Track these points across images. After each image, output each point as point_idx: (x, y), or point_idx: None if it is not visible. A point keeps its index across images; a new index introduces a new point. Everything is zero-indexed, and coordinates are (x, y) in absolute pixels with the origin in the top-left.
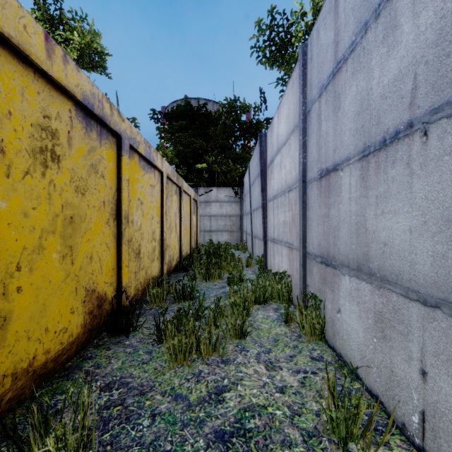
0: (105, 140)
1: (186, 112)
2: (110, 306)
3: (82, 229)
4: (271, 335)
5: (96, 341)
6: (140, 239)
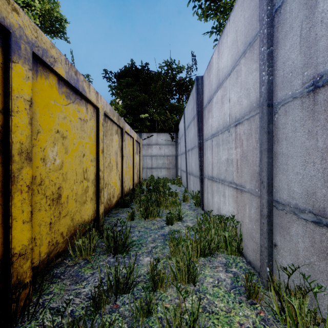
0: None
1: (131, 72)
2: None
3: None
4: None
5: None
6: (61, 181)
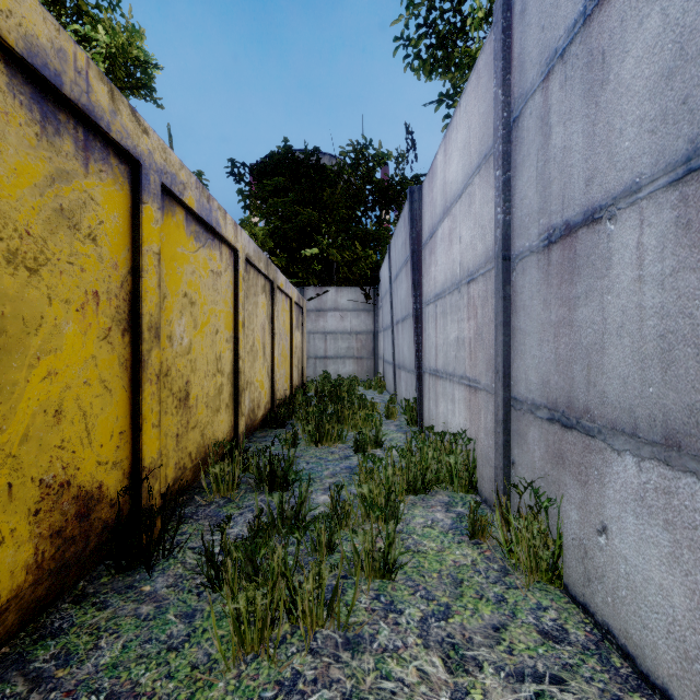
0: (100, 164)
1: (285, 164)
2: (113, 510)
3: (31, 349)
4: (446, 569)
5: (82, 584)
6: (190, 372)
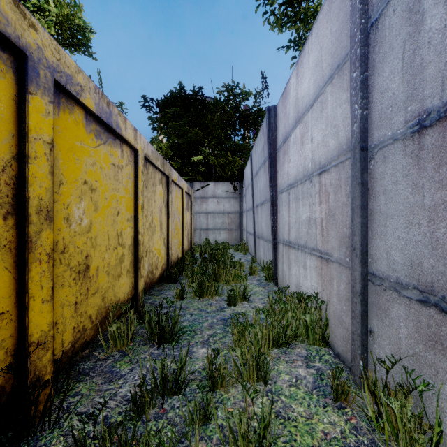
0: None
1: (180, 99)
2: None
3: None
4: (318, 445)
5: None
6: (90, 247)
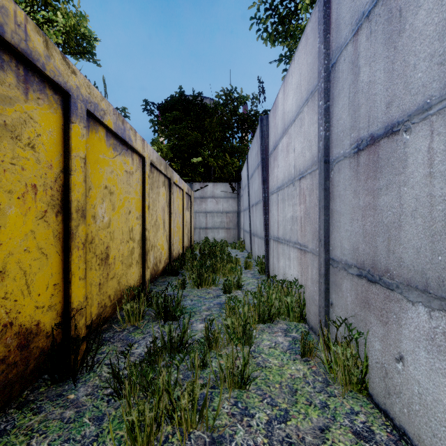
0: (37, 94)
1: (180, 103)
2: (49, 340)
3: None
4: (285, 381)
5: (26, 393)
6: (109, 240)
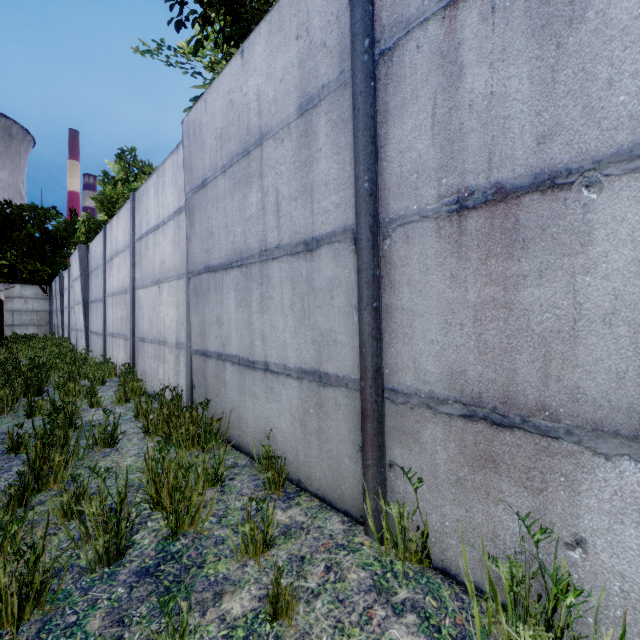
0: None
1: None
2: None
3: None
4: None
5: None
6: None
